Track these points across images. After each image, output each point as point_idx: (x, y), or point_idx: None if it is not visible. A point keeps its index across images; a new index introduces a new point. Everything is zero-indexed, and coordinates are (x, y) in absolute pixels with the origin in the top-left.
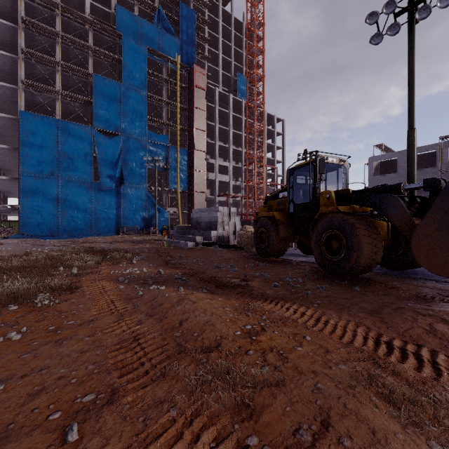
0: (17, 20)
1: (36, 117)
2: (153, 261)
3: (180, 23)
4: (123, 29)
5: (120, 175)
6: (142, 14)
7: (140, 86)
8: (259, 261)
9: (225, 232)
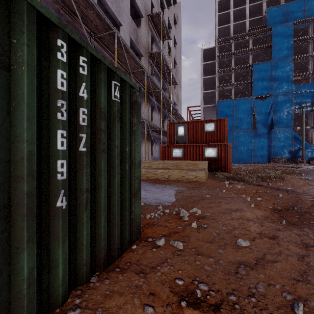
0: (213, 57)
1: (223, 102)
2: None
3: None
4: (271, 22)
5: (270, 123)
6: None
7: (287, 55)
8: None
9: None
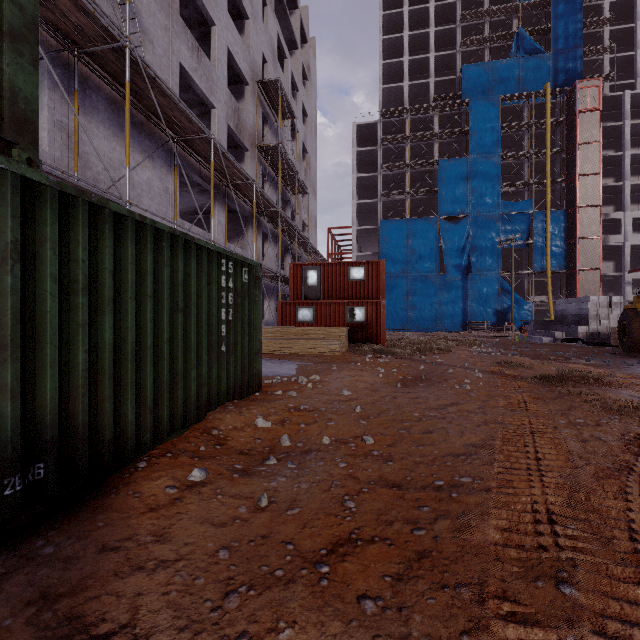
0: (375, 139)
1: (391, 222)
2: (498, 347)
3: (553, 29)
4: (469, 90)
5: (466, 262)
6: (493, 52)
7: (491, 150)
8: (614, 354)
9: (602, 328)
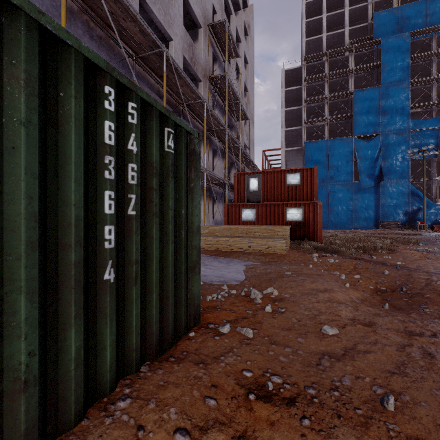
0: (299, 81)
1: (313, 143)
2: (438, 246)
3: None
4: (380, 32)
5: (378, 172)
6: None
7: (401, 78)
8: None
9: None
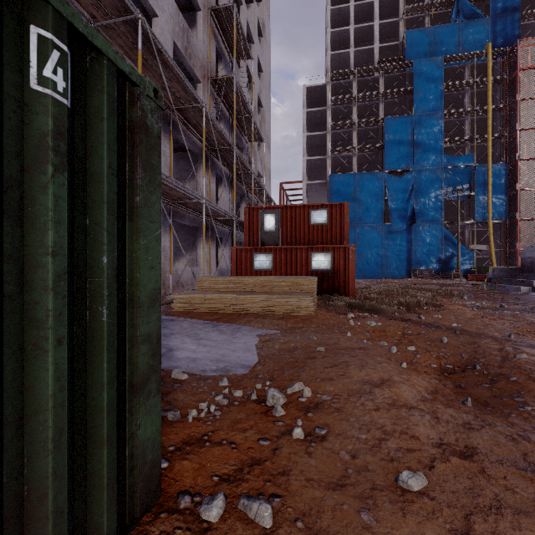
0: (323, 101)
1: (340, 177)
2: (484, 299)
3: None
4: (412, 54)
5: (411, 213)
6: (433, 20)
7: (434, 108)
8: None
9: None
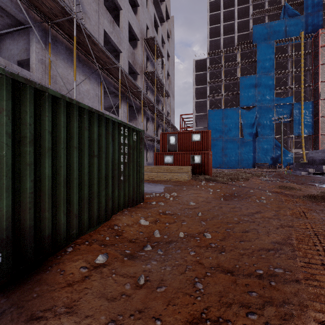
0: (205, 67)
1: (214, 111)
2: (276, 177)
3: (305, 2)
4: (257, 38)
5: (255, 131)
6: (270, 17)
7: (269, 70)
8: None
9: None
